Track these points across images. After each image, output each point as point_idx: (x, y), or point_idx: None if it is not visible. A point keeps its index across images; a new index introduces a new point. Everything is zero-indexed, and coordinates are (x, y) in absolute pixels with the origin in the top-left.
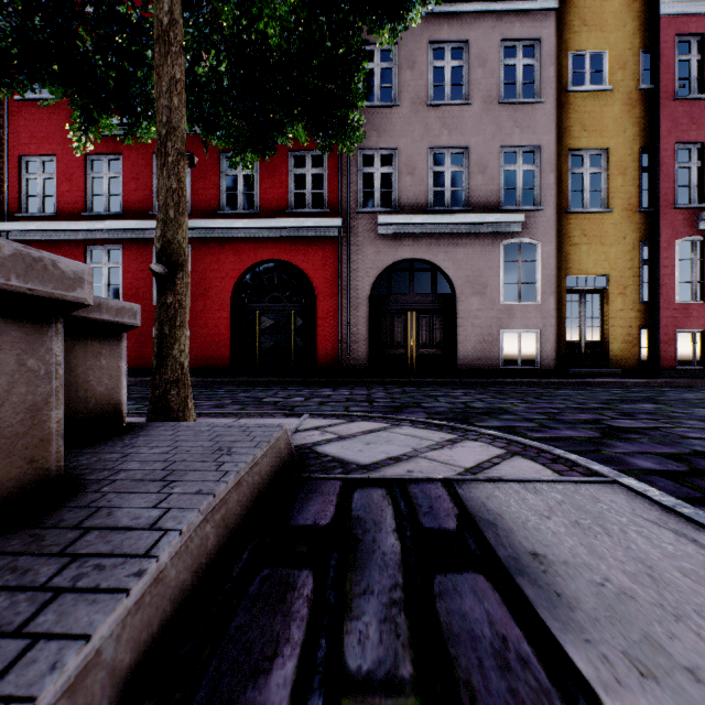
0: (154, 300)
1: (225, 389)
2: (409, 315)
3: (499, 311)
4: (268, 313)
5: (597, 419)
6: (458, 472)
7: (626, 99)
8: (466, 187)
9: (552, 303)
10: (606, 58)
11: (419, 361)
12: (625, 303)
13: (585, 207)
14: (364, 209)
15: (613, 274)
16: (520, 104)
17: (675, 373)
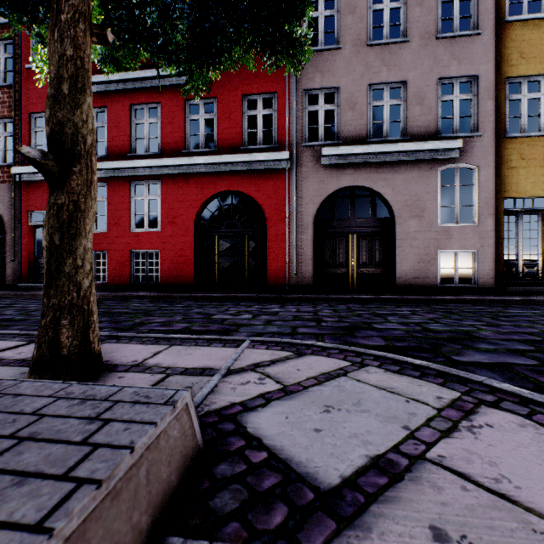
0: (132, 227)
1: (183, 304)
2: (350, 237)
3: (436, 232)
4: (225, 237)
5: None
6: None
7: None
8: (404, 119)
9: (490, 224)
10: None
11: (359, 279)
12: None
13: (523, 132)
14: (309, 143)
15: None
16: (457, 37)
17: None
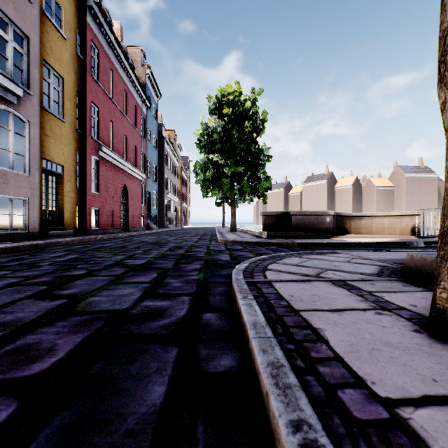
0: None
1: None
2: None
3: None
4: None
5: (208, 249)
6: (359, 259)
7: (72, 53)
8: None
9: (38, 177)
10: (63, 14)
11: None
12: (71, 187)
13: (52, 110)
14: None
15: (66, 166)
16: None
17: (92, 232)
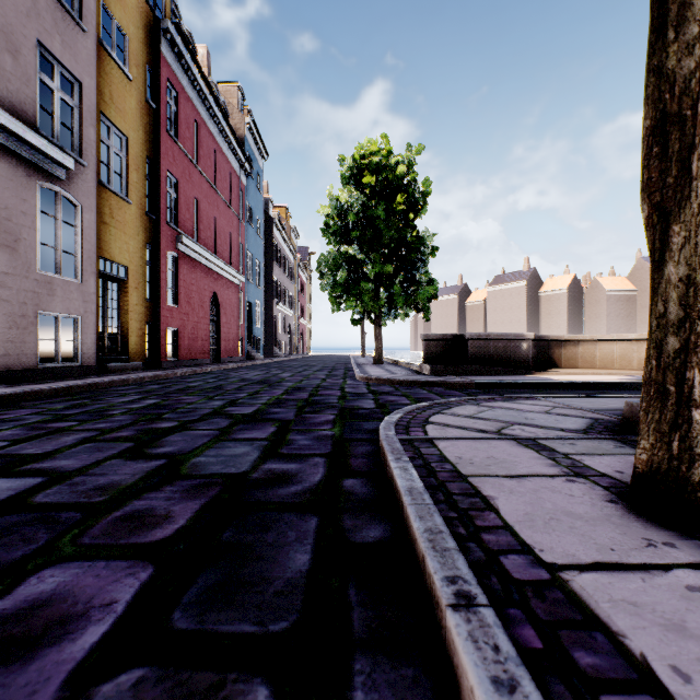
0: None
1: None
2: None
3: (37, 282)
4: None
5: (343, 392)
6: (565, 408)
7: (140, 101)
8: None
9: (94, 285)
10: (128, 44)
11: None
12: (139, 298)
13: (112, 186)
14: None
15: (132, 267)
16: (63, 5)
17: (169, 364)
